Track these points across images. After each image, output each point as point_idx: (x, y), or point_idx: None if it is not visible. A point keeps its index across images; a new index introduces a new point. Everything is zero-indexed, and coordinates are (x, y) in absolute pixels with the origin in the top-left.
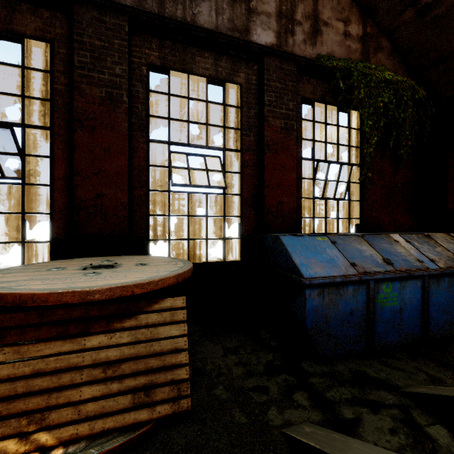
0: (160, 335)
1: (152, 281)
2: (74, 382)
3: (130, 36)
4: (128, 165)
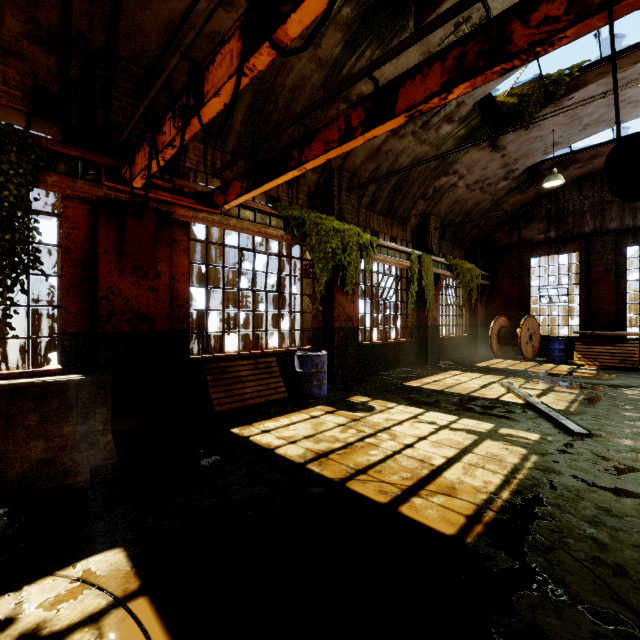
0: (628, 349)
1: (625, 333)
2: (602, 355)
3: (616, 237)
4: (614, 295)
